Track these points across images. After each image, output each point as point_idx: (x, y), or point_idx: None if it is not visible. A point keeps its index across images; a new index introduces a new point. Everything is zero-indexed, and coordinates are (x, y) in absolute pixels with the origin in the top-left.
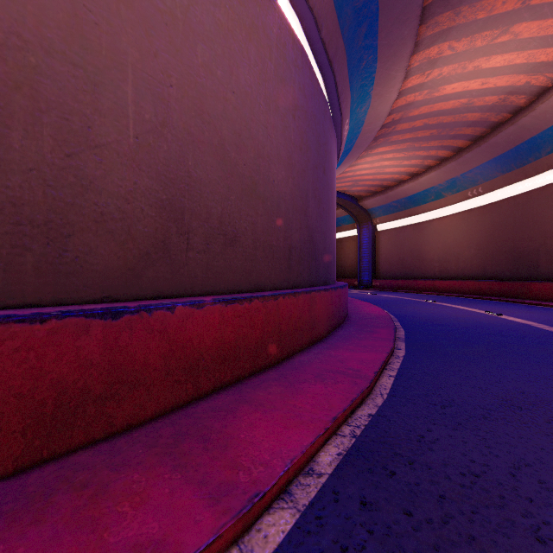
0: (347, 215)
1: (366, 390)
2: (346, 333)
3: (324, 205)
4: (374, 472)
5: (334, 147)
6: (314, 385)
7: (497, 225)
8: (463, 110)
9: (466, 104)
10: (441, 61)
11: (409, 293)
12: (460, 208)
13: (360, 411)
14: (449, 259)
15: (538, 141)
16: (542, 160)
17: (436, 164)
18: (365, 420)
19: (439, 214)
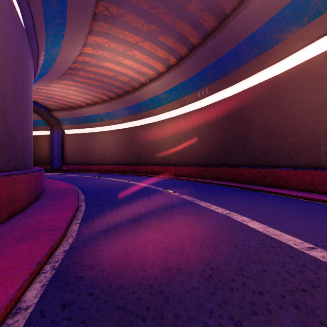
0: (42, 120)
1: (62, 236)
2: (44, 203)
3: (22, 108)
4: (70, 283)
5: (32, 68)
6: (16, 247)
7: (127, 139)
8: (113, 78)
9: (115, 76)
10: (104, 48)
11: (85, 173)
12: (112, 128)
13: (58, 251)
14: (107, 154)
15: (141, 105)
16: (143, 113)
17: (101, 102)
18: (62, 255)
19: (102, 129)
